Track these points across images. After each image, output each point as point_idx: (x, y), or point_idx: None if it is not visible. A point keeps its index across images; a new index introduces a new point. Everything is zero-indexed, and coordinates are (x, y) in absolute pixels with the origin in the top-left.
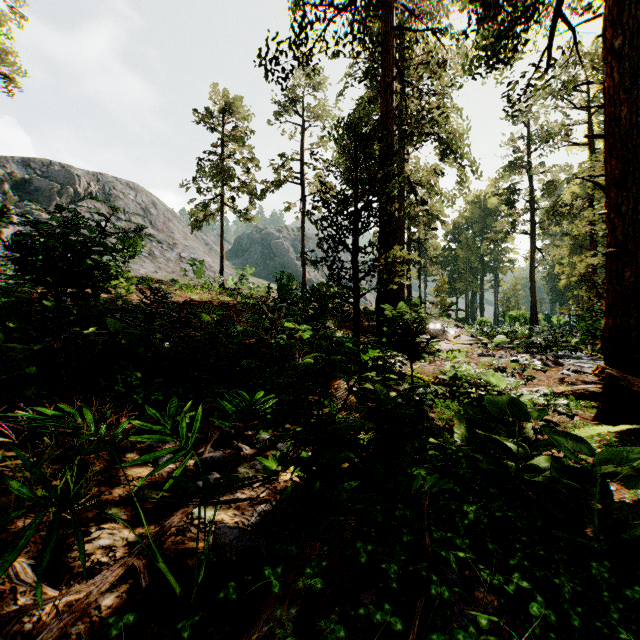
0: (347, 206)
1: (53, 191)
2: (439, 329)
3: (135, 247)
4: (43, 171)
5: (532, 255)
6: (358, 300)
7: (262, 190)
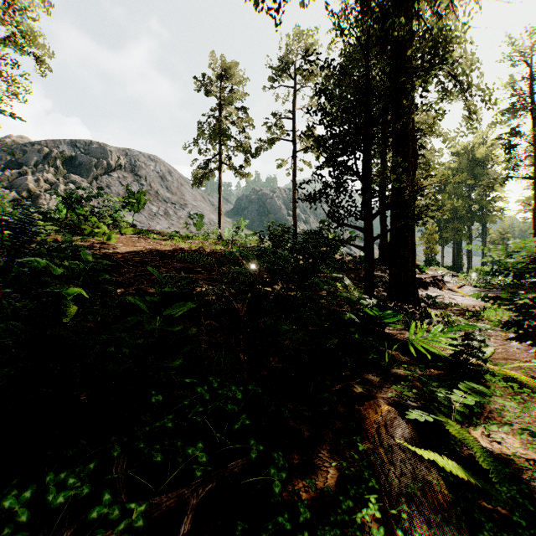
0: (358, 114)
1: (91, 164)
2: (440, 278)
3: (139, 202)
4: (85, 149)
5: (535, 200)
6: (372, 244)
7: (256, 148)
